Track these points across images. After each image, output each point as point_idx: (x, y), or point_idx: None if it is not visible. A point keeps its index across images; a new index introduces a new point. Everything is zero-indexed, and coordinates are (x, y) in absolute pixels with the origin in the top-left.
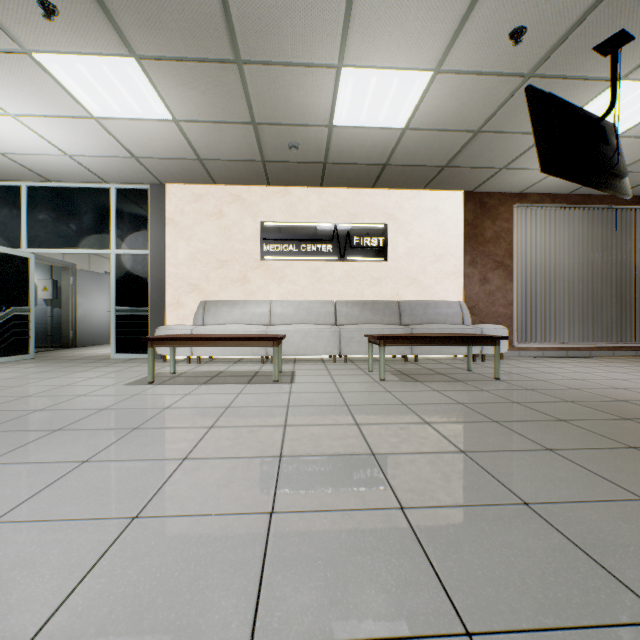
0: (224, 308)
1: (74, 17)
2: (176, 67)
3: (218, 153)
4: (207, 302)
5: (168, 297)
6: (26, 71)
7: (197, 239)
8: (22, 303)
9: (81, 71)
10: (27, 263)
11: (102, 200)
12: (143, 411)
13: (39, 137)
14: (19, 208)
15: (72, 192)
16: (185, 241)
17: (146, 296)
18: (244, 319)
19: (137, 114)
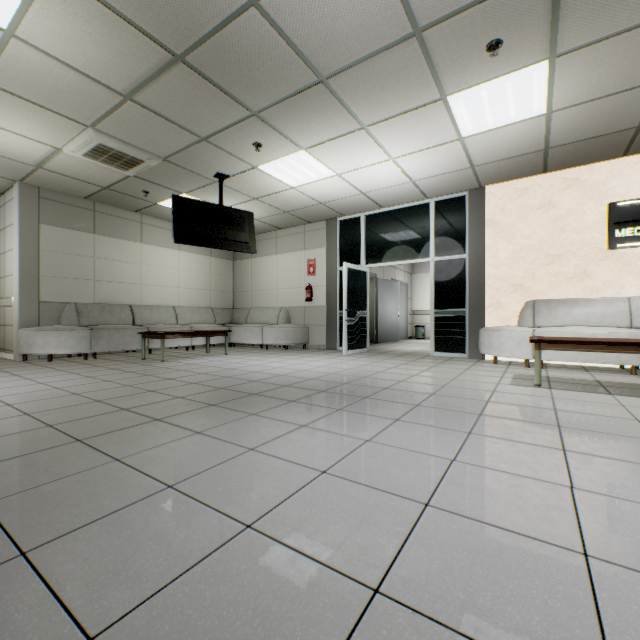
0: (559, 308)
1: (512, 44)
2: (596, 48)
3: (576, 135)
4: (535, 302)
5: (486, 298)
6: (430, 116)
7: (519, 236)
8: (363, 308)
9: (480, 97)
10: (365, 276)
11: (421, 215)
12: (613, 419)
13: (400, 172)
14: (359, 234)
15: (397, 213)
16: (505, 240)
17: (462, 298)
18: (589, 320)
19: (507, 121)
